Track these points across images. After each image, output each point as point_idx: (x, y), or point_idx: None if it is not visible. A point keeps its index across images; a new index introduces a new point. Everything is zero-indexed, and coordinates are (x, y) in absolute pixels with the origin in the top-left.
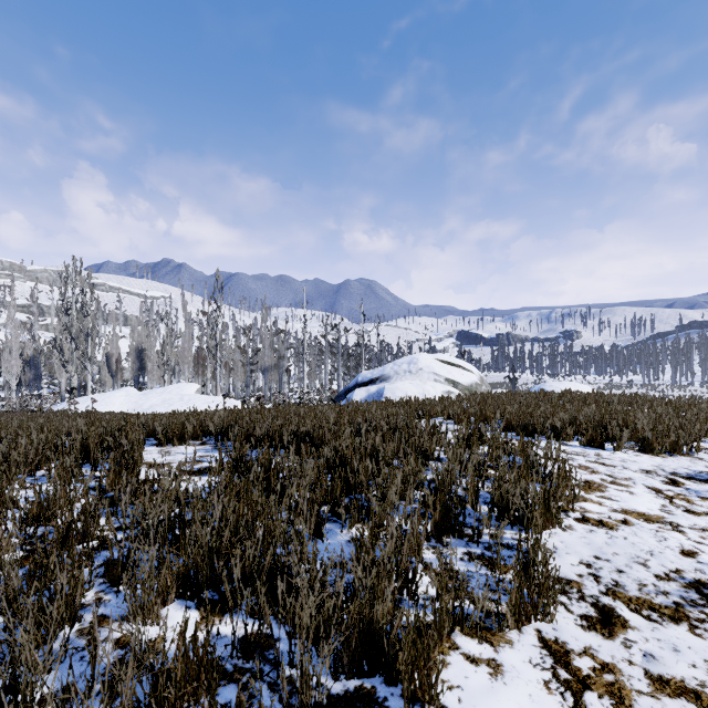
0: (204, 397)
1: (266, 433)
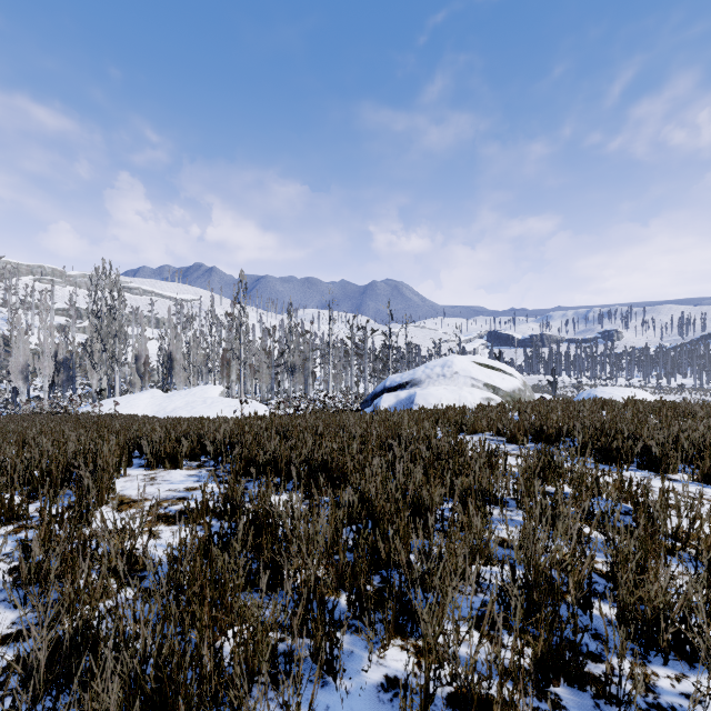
0: (226, 400)
1: (271, 459)
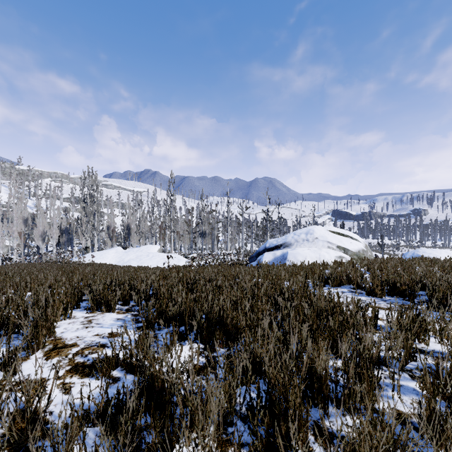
0: (161, 255)
1: (177, 311)
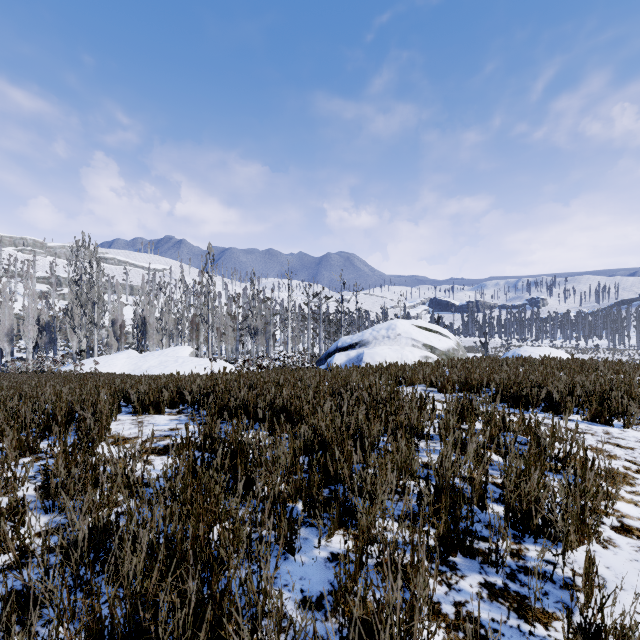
0: (196, 360)
1: (240, 404)
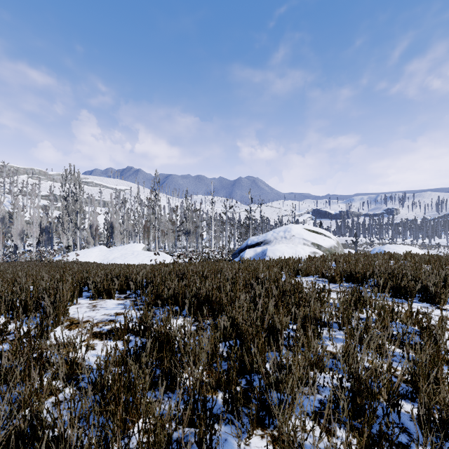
0: (146, 253)
1: (172, 294)
